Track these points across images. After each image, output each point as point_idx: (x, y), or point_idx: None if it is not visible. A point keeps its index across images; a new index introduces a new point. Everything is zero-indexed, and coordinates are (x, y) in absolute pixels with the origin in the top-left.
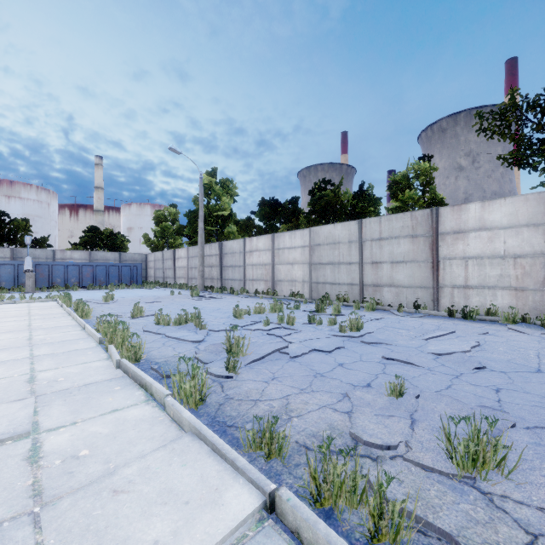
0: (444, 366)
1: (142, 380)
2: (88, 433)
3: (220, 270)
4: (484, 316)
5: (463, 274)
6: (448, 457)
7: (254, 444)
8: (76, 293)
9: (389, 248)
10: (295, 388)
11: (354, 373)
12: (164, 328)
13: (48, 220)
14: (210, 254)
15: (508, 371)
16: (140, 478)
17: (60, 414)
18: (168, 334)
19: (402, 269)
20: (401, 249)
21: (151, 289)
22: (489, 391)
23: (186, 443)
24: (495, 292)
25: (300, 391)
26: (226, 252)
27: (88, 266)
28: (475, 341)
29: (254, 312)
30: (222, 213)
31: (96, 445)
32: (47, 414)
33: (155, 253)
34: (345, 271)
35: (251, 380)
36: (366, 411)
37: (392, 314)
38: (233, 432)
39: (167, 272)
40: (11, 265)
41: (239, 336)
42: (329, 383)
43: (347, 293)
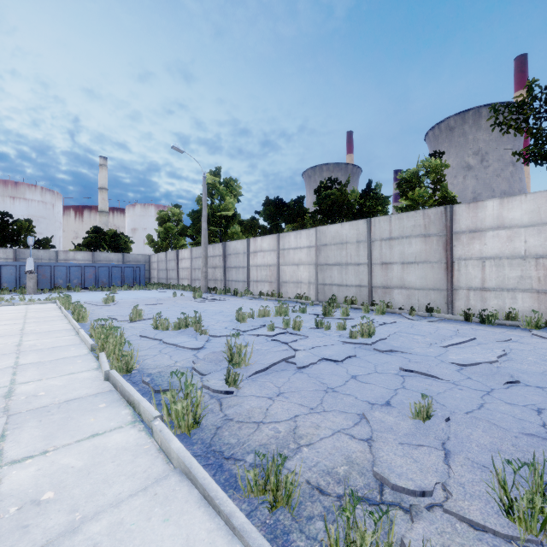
0: (470, 379)
1: (130, 396)
2: (58, 466)
3: (223, 271)
4: (503, 320)
5: (480, 276)
6: (500, 509)
7: (255, 488)
8: (77, 294)
9: (400, 248)
10: (303, 407)
11: (370, 388)
12: (162, 333)
13: (52, 221)
14: (214, 254)
15: (546, 386)
16: (109, 539)
17: (31, 439)
18: (165, 340)
19: (413, 270)
20: (412, 249)
21: (153, 291)
22: (529, 412)
23: (171, 485)
24: (514, 295)
25: (309, 410)
26: (230, 253)
27: (91, 267)
28: (500, 350)
29: (258, 315)
30: (226, 213)
31: (64, 485)
32: (15, 439)
33: (158, 254)
34: (353, 272)
35: (254, 396)
36: (389, 439)
37: (404, 318)
38: (231, 466)
39: (170, 274)
40: (13, 266)
41: (241, 344)
42: (343, 401)
43: (354, 295)
